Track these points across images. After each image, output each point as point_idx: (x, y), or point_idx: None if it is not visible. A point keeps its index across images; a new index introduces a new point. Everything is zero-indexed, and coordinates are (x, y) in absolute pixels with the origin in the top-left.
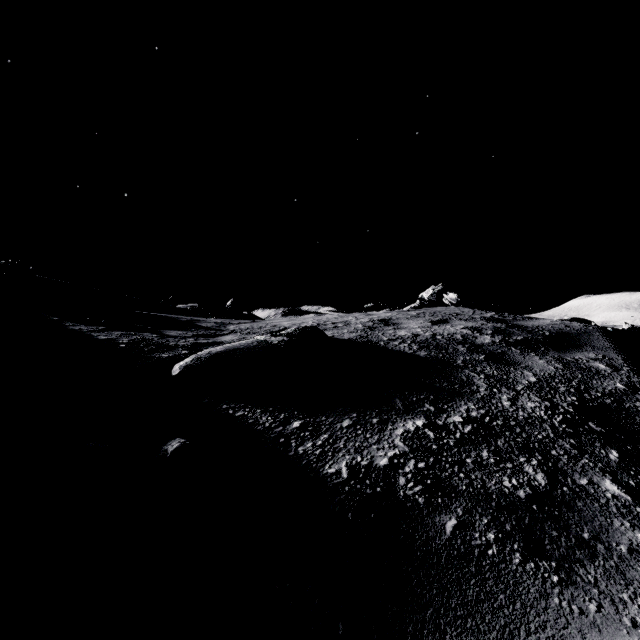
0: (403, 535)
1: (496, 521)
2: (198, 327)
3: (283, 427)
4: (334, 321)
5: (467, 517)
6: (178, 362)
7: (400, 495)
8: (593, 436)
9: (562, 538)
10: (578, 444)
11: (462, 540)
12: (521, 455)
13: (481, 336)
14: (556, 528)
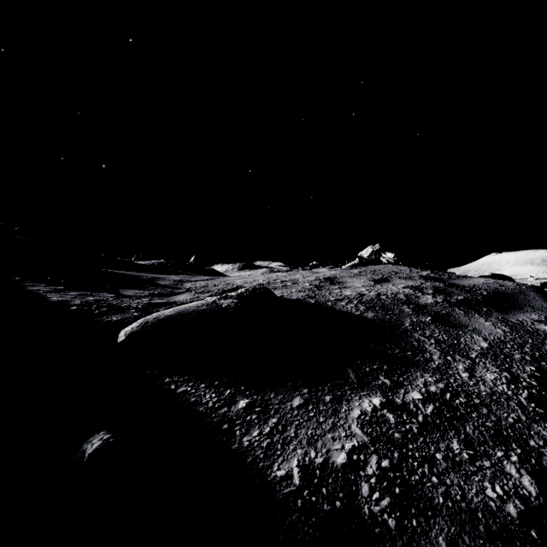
0: None
1: None
2: (156, 285)
3: (228, 408)
4: (283, 279)
5: None
6: (127, 326)
7: (365, 514)
8: None
9: None
10: None
11: None
12: (497, 447)
13: (423, 296)
14: None
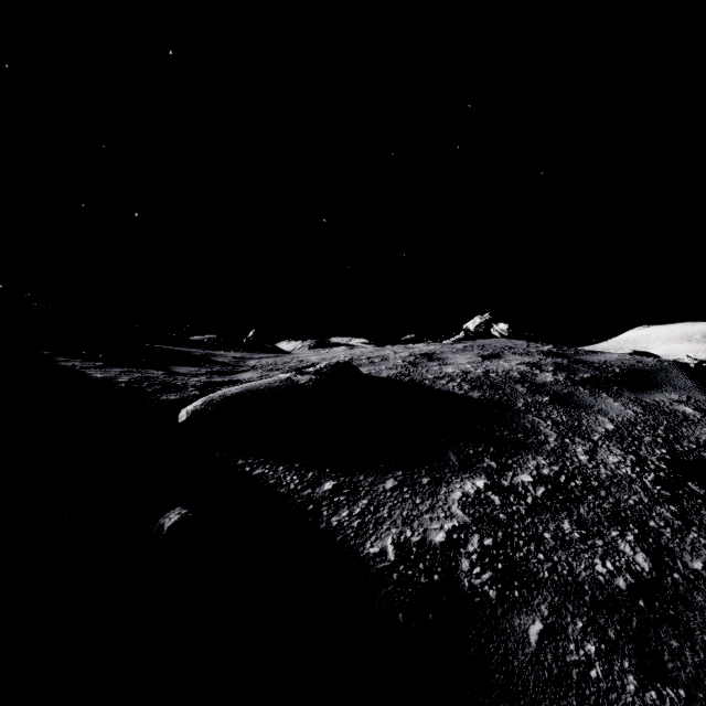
0: (473, 647)
1: (594, 625)
2: (213, 362)
3: (312, 489)
4: (369, 355)
5: (555, 619)
6: (186, 405)
7: (464, 586)
8: (697, 501)
9: (686, 651)
10: (680, 512)
11: (553, 655)
12: (612, 527)
13: (541, 373)
14: (675, 635)
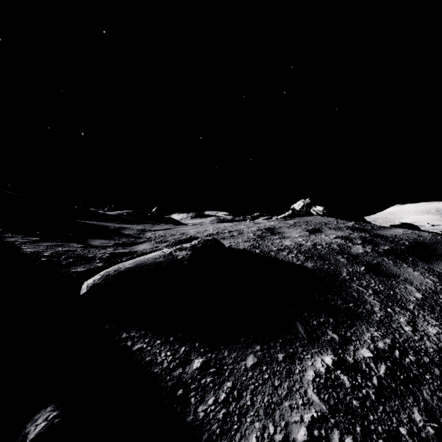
0: None
1: None
2: (121, 235)
3: (182, 369)
4: (230, 229)
5: None
6: (90, 277)
7: None
8: None
9: None
10: None
11: None
12: None
13: (354, 246)
14: None
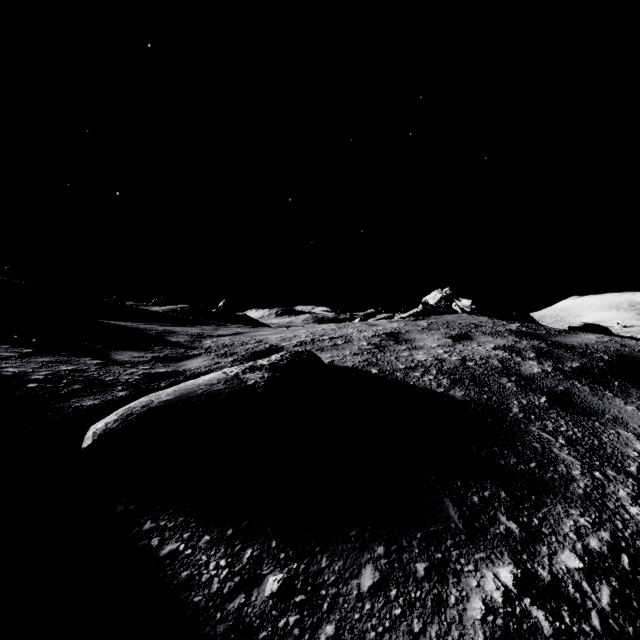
0: None
1: None
2: (165, 344)
3: (245, 595)
4: (332, 335)
5: None
6: (104, 415)
7: None
8: None
9: None
10: None
11: None
12: None
13: (525, 362)
14: None
